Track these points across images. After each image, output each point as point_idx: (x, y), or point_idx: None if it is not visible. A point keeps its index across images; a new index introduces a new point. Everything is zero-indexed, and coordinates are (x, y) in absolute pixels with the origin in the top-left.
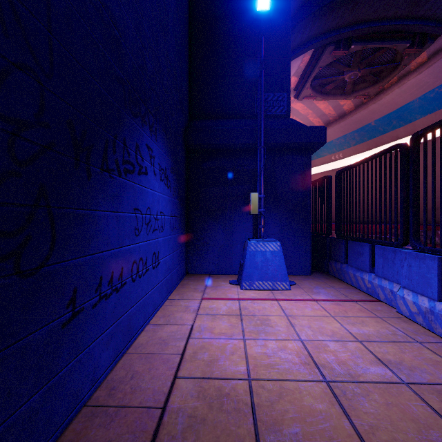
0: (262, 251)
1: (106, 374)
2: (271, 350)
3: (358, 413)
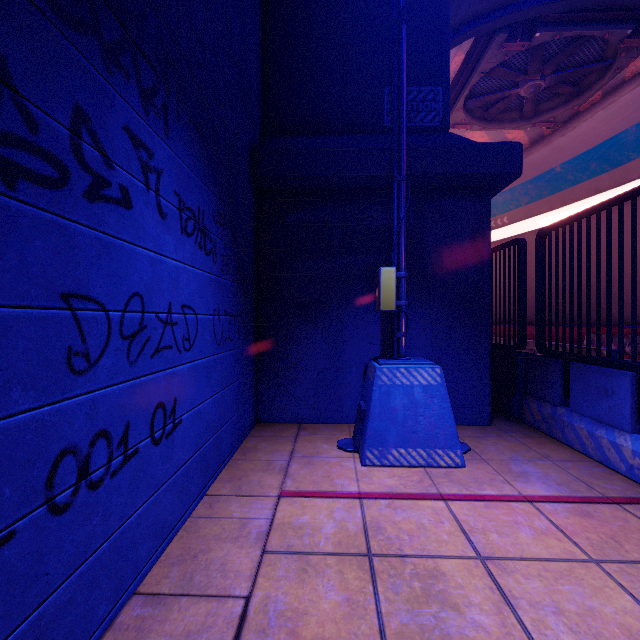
0: (404, 385)
1: None
2: None
3: None
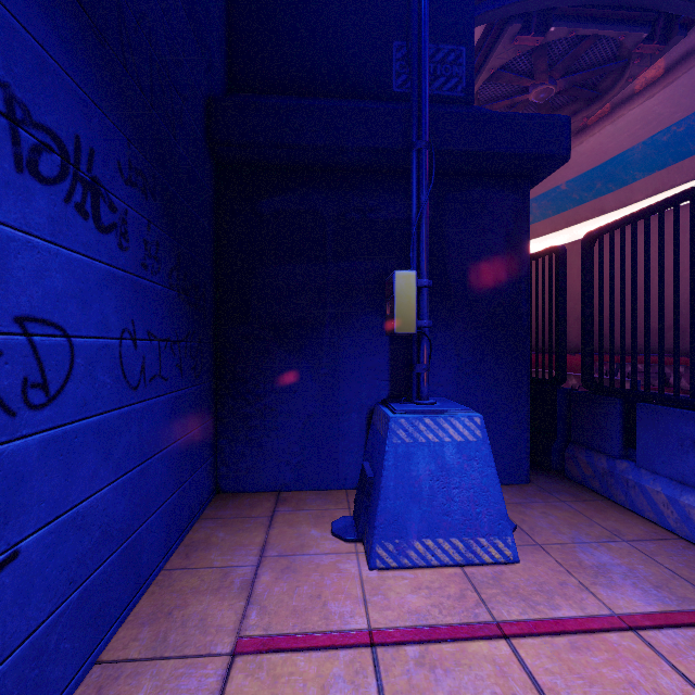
0: (430, 442)
1: None
2: None
3: None
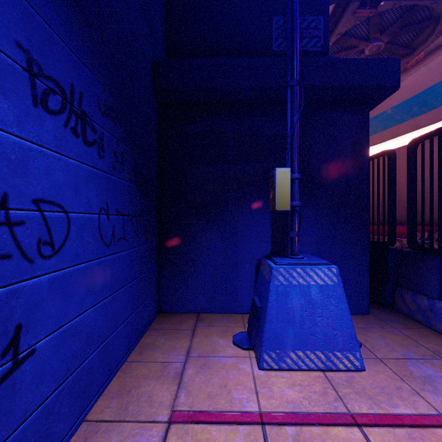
0: (301, 285)
1: None
2: None
3: None
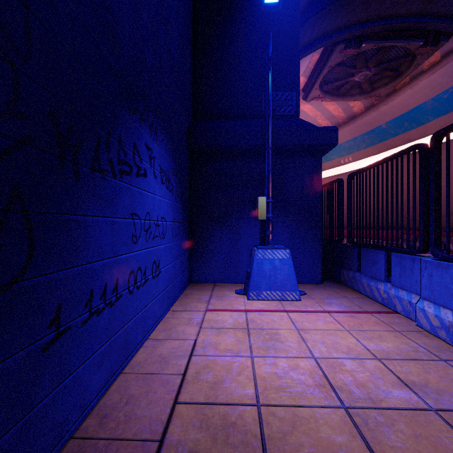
0: (270, 258)
1: (97, 399)
2: (282, 369)
3: (384, 447)
